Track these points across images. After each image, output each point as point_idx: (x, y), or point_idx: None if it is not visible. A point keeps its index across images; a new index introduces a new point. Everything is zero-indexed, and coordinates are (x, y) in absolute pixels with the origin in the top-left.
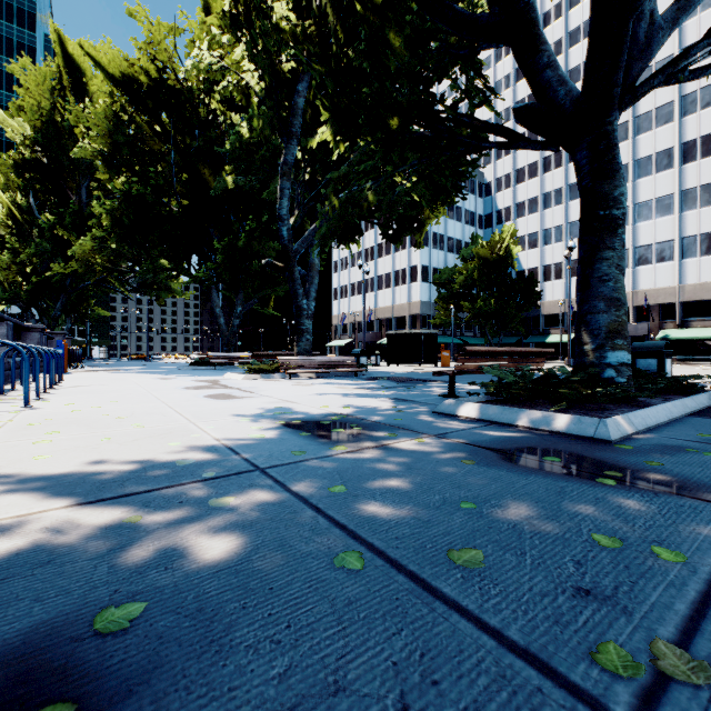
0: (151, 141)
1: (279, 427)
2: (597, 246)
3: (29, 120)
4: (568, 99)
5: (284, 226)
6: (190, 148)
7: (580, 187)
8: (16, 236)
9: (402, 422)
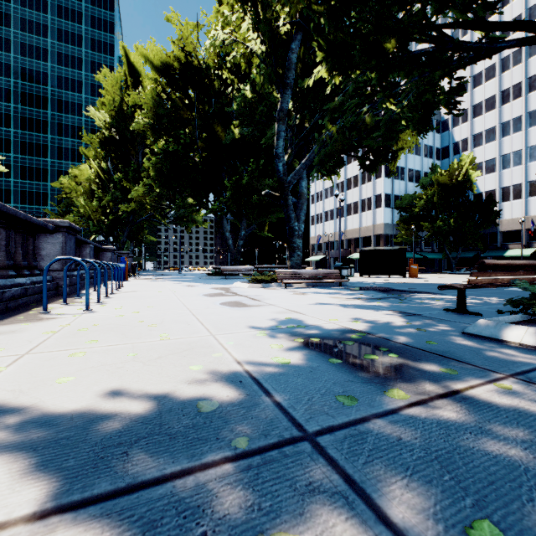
0: (182, 112)
1: (300, 346)
2: None
3: (108, 111)
4: None
5: (280, 162)
6: (208, 113)
7: None
8: (101, 189)
9: (440, 347)
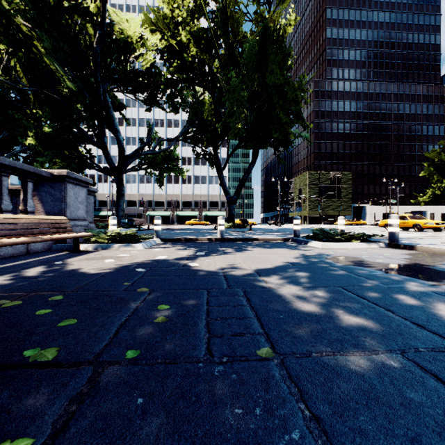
0: None
1: None
2: (120, 198)
3: None
4: (114, 168)
5: None
6: None
7: (117, 186)
8: None
9: None
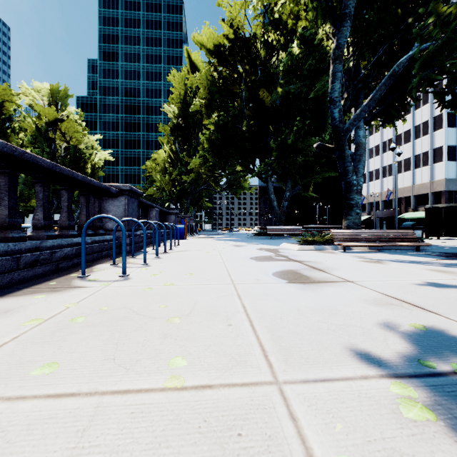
0: (231, 87)
1: None
2: None
3: (176, 105)
4: None
5: (336, 107)
6: (254, 82)
7: None
8: (171, 167)
9: None
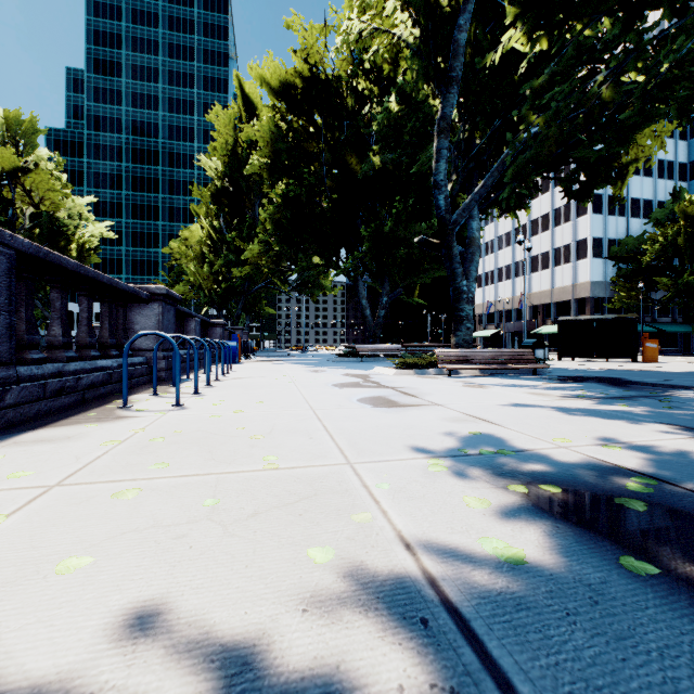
0: (305, 144)
1: (526, 506)
2: None
3: (221, 158)
4: None
5: (441, 193)
6: (339, 141)
7: None
8: (213, 252)
9: None
